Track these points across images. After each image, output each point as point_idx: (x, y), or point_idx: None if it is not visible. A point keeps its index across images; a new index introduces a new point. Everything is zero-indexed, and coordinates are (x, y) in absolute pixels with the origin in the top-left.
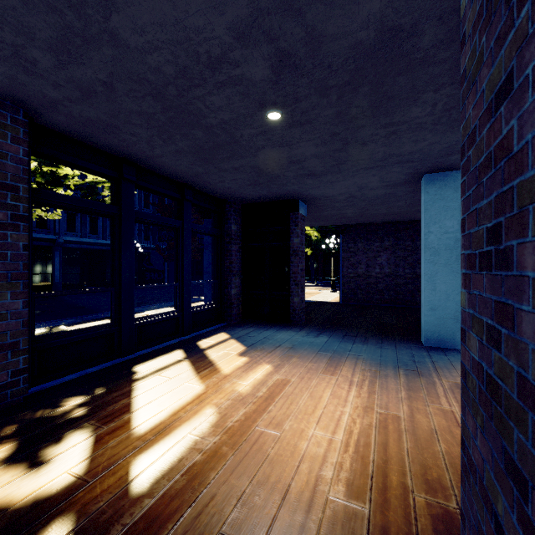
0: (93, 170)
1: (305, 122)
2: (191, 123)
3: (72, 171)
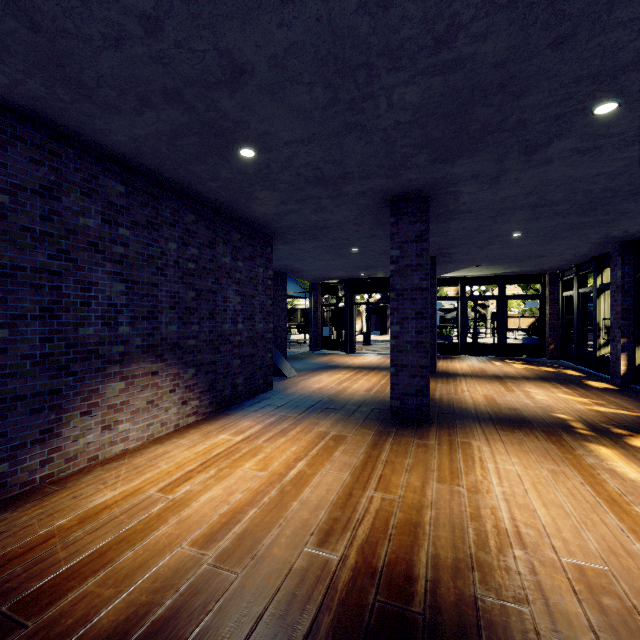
0: None
1: (585, 79)
2: None
3: None
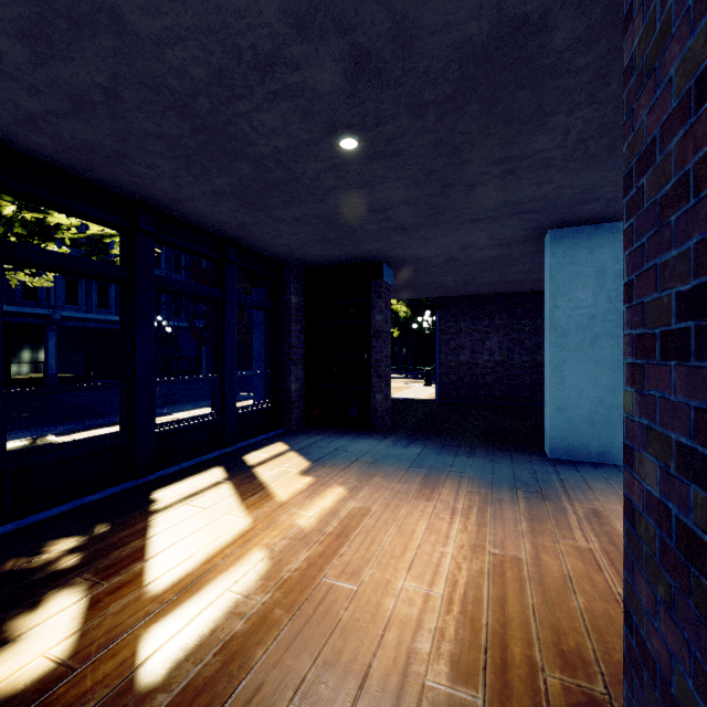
0: (94, 217)
1: (391, 154)
2: (232, 152)
3: (67, 220)
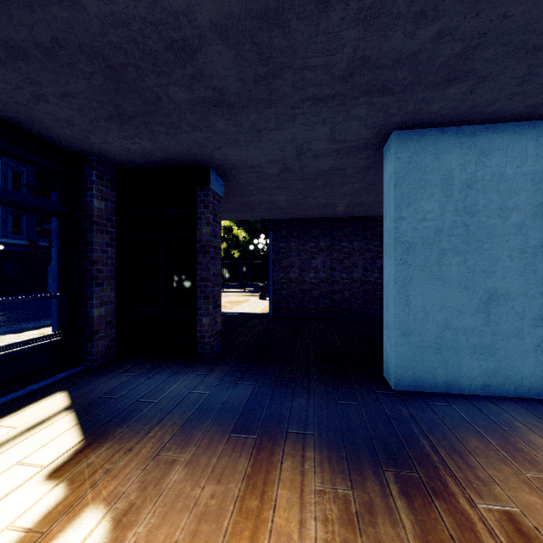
0: None
1: None
2: None
3: None
